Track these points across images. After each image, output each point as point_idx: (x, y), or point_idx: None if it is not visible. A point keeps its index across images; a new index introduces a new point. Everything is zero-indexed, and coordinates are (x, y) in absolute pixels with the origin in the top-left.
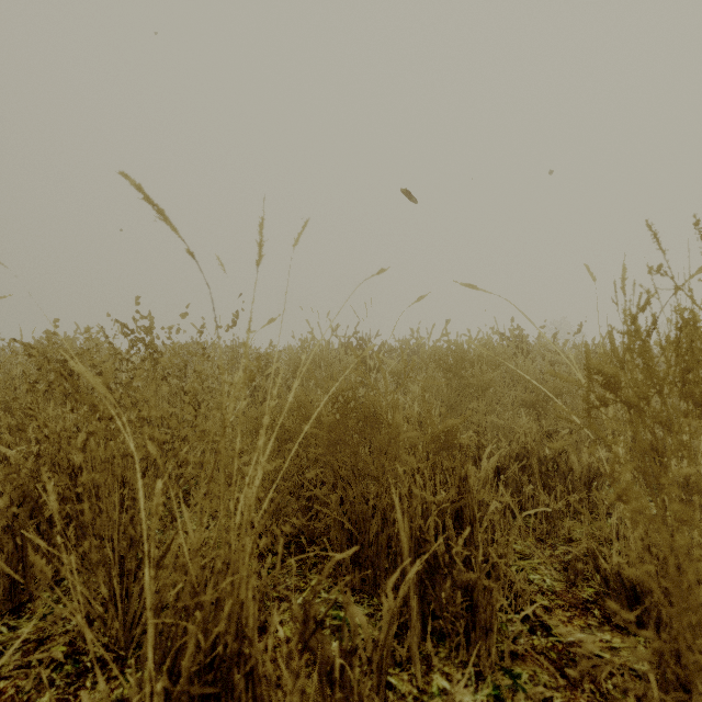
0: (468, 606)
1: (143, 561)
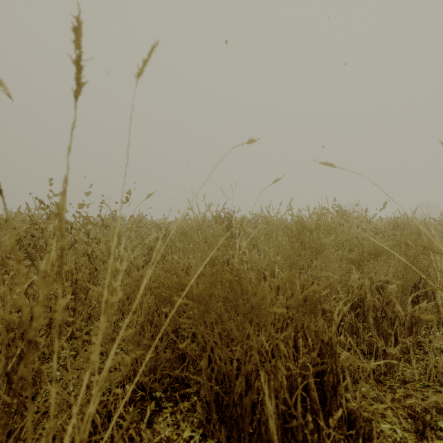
0: None
1: None
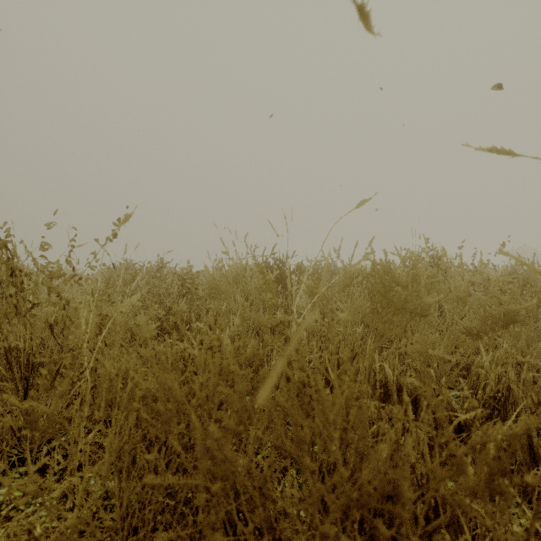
0: None
1: None
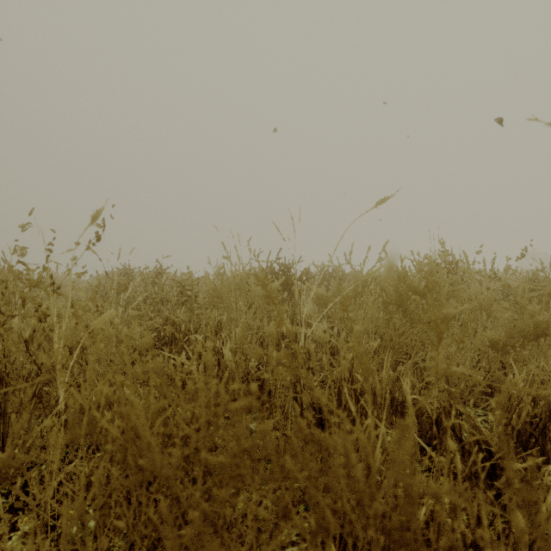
0: None
1: None
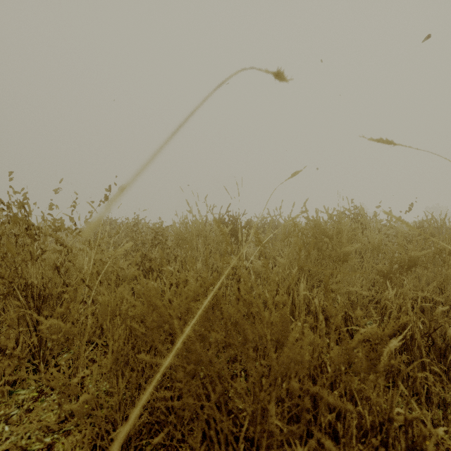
0: None
1: None
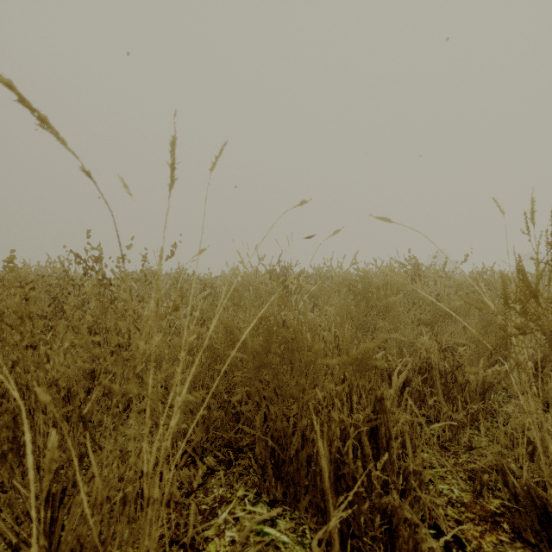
0: (388, 527)
1: (68, 487)
